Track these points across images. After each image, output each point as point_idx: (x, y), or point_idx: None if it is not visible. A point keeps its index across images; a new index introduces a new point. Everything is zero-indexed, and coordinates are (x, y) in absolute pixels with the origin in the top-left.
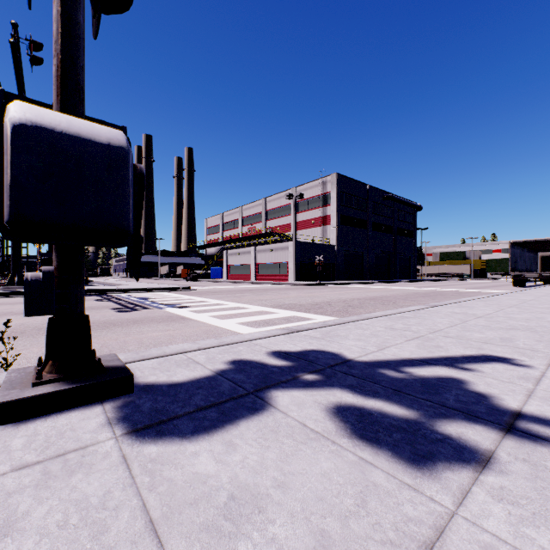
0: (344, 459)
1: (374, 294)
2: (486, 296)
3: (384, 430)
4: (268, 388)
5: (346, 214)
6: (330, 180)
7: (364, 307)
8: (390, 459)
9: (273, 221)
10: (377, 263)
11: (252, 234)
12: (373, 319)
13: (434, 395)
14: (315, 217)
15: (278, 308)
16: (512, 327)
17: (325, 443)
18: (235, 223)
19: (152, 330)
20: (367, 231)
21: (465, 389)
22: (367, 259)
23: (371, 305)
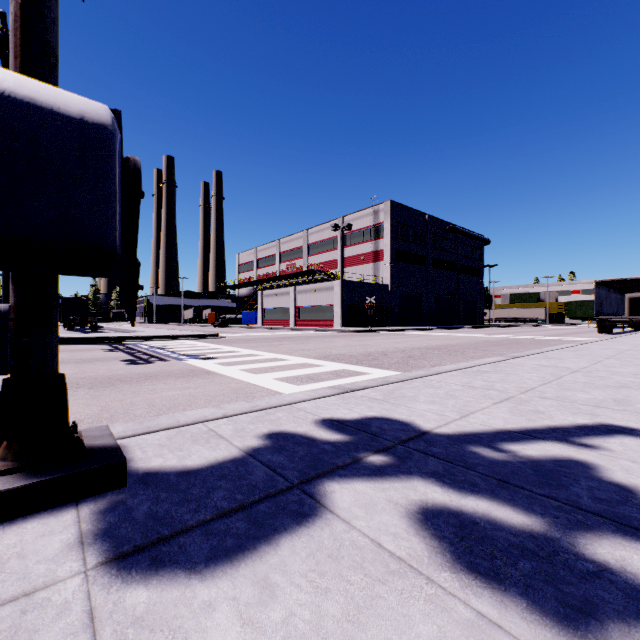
0: (452, 616)
1: (437, 342)
2: (573, 345)
3: (502, 553)
4: (319, 477)
5: (402, 248)
6: (383, 209)
7: (428, 358)
8: (528, 616)
9: (316, 256)
10: (438, 306)
11: (291, 272)
12: (444, 374)
13: (558, 489)
14: (366, 252)
15: (324, 359)
16: (622, 385)
17: (416, 580)
18: (272, 258)
19: (168, 388)
20: (426, 269)
21: (598, 479)
22: (426, 302)
23: (436, 356)
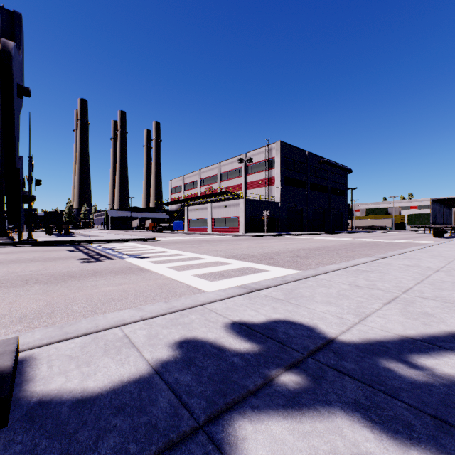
0: None
1: (316, 244)
2: (422, 247)
3: None
4: (229, 410)
5: (288, 176)
6: (275, 147)
7: (312, 257)
8: None
9: (226, 182)
10: (314, 217)
11: (208, 193)
12: (331, 273)
13: None
14: (262, 179)
15: (232, 258)
16: None
17: None
18: (195, 183)
19: (107, 283)
20: (306, 190)
21: None
22: (306, 214)
23: (317, 255)
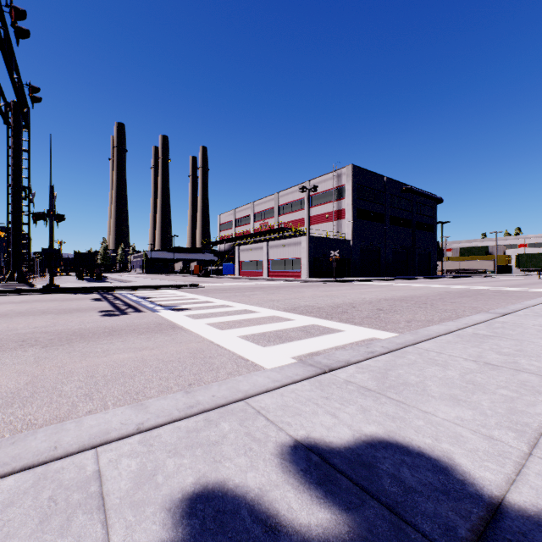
0: None
1: (400, 293)
2: None
3: None
4: None
5: (362, 207)
6: (345, 173)
7: (399, 311)
8: None
9: (286, 216)
10: (395, 259)
11: (264, 229)
12: (437, 339)
13: None
14: (329, 211)
15: (293, 311)
16: None
17: None
18: (248, 218)
19: (123, 348)
20: (384, 225)
21: None
22: (384, 255)
23: (406, 309)
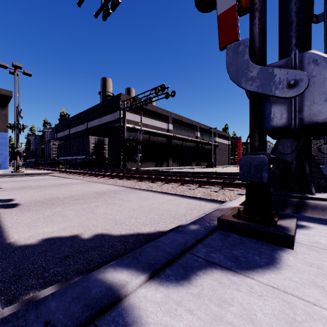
0: None
1: None
2: None
3: None
4: None
5: None
6: None
7: None
8: None
9: None
10: None
11: None
12: None
13: None
14: None
15: None
16: None
17: None
18: None
19: None
20: None
21: None
22: None
23: None
